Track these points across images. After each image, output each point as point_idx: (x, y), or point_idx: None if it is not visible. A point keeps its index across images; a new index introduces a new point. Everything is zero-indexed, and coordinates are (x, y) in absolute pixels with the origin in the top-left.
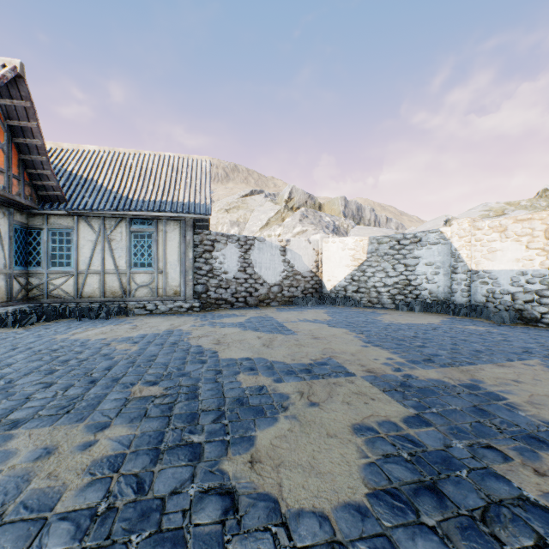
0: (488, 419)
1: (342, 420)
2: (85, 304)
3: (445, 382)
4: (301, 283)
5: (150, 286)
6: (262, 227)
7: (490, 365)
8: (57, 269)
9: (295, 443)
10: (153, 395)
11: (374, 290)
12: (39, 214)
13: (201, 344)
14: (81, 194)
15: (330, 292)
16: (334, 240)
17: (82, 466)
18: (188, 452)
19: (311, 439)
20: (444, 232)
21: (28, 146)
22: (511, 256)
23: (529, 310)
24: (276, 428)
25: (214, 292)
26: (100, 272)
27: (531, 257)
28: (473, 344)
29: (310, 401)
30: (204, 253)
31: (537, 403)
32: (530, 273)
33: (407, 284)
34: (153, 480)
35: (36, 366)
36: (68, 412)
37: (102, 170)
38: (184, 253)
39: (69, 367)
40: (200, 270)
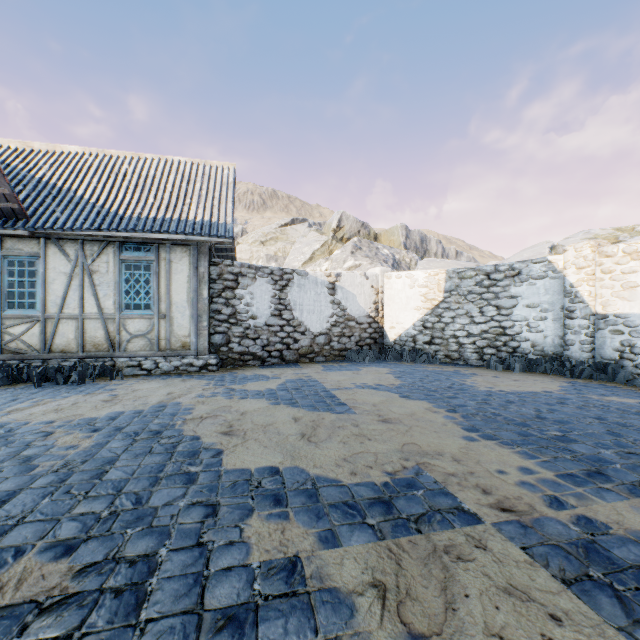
0: None
1: None
2: (55, 362)
3: None
4: (355, 331)
5: (148, 335)
6: (304, 262)
7: None
8: (16, 313)
9: None
10: (37, 602)
11: (454, 341)
12: None
13: (199, 434)
14: (51, 208)
15: (394, 343)
16: (400, 275)
17: None
18: None
19: None
20: (554, 261)
21: None
22: None
23: None
24: None
25: (237, 345)
26: (78, 316)
27: None
28: None
29: (406, 631)
30: (224, 291)
31: None
32: None
33: (501, 333)
34: None
35: None
36: None
37: (85, 177)
38: (196, 291)
39: None
40: (218, 314)
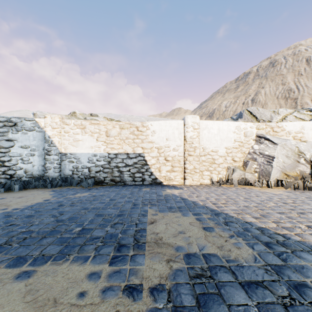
0: (270, 292)
1: None
2: None
3: (181, 269)
4: None
5: None
6: None
7: (151, 226)
8: None
9: None
10: None
11: None
12: None
13: None
14: None
15: None
16: None
17: None
18: None
19: None
20: (39, 121)
21: None
22: (89, 145)
23: (99, 176)
24: None
25: None
26: None
27: (99, 146)
28: (108, 210)
29: None
30: None
31: (221, 246)
32: (99, 155)
33: (1, 165)
34: None
35: None
36: None
37: None
38: None
39: None
40: None
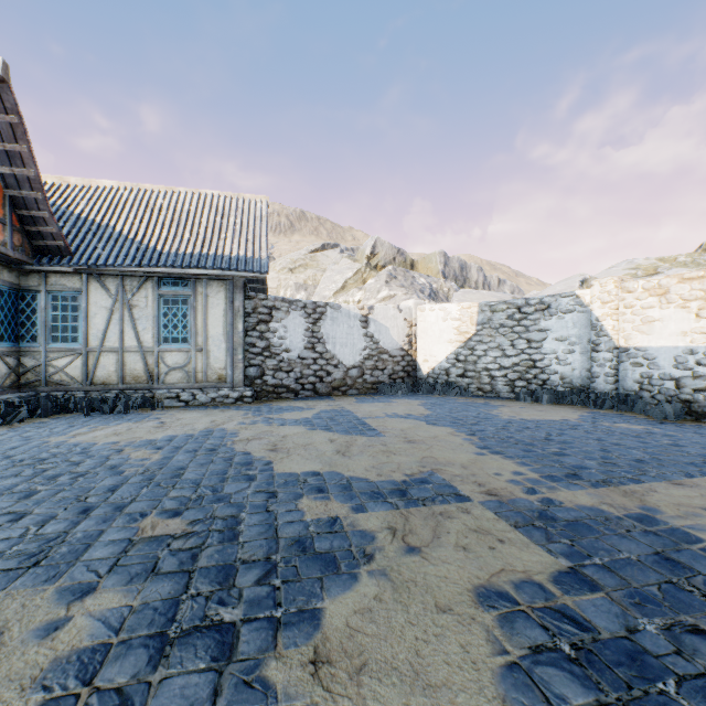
0: (684, 576)
1: (458, 580)
2: (97, 394)
3: (604, 511)
4: (388, 364)
5: (185, 368)
6: (336, 292)
7: (663, 484)
8: (60, 346)
9: (386, 624)
10: (170, 535)
11: (486, 374)
12: (35, 271)
13: (250, 450)
14: (93, 244)
15: (427, 376)
16: (433, 307)
17: (34, 671)
18: (212, 642)
19: (412, 616)
20: (581, 295)
21: (17, 178)
22: (675, 329)
23: (701, 401)
24: (356, 594)
25: (271, 377)
26: (118, 350)
27: (703, 330)
28: (632, 450)
29: (406, 545)
30: (259, 324)
31: None
32: (702, 351)
33: (531, 366)
34: (146, 703)
35: (9, 485)
36: (36, 564)
37: (121, 213)
38: (232, 324)
39: (56, 487)
40: (253, 347)
